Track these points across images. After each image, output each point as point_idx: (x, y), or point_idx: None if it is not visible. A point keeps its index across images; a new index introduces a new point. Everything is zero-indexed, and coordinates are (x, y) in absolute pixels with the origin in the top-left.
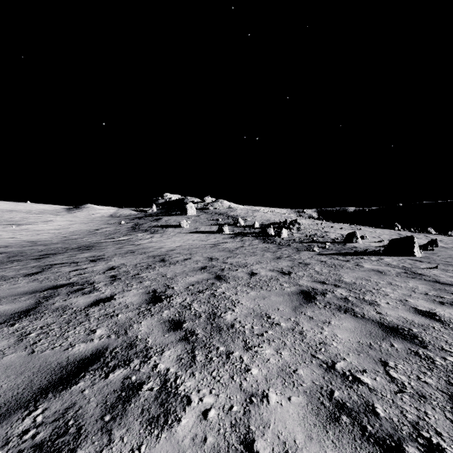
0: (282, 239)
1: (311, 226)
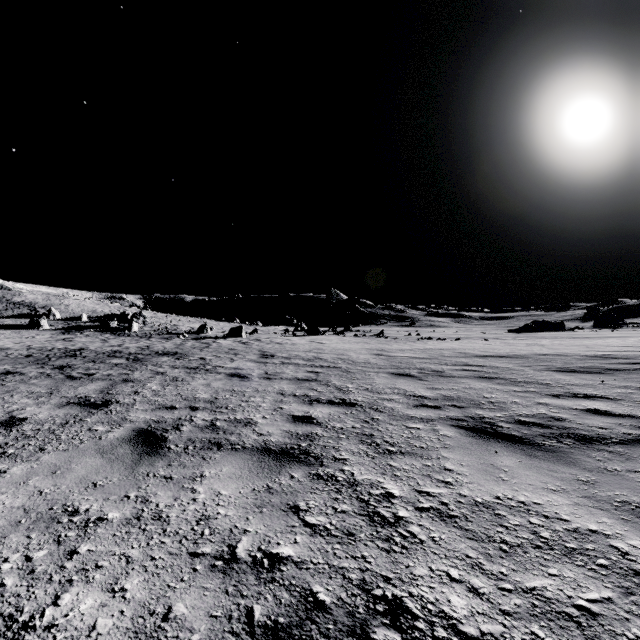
0: (135, 333)
1: (157, 320)
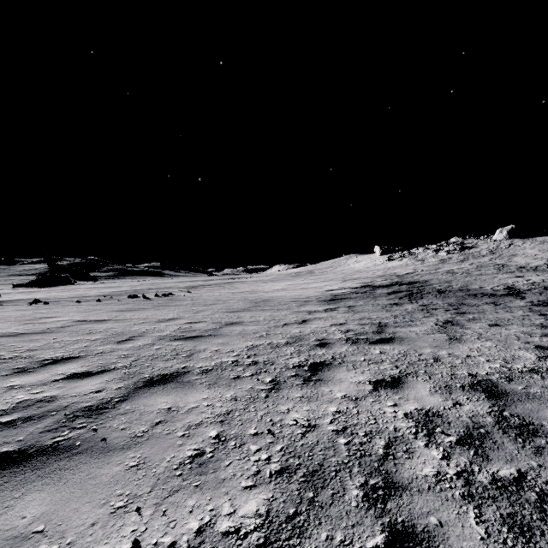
0: None
1: None
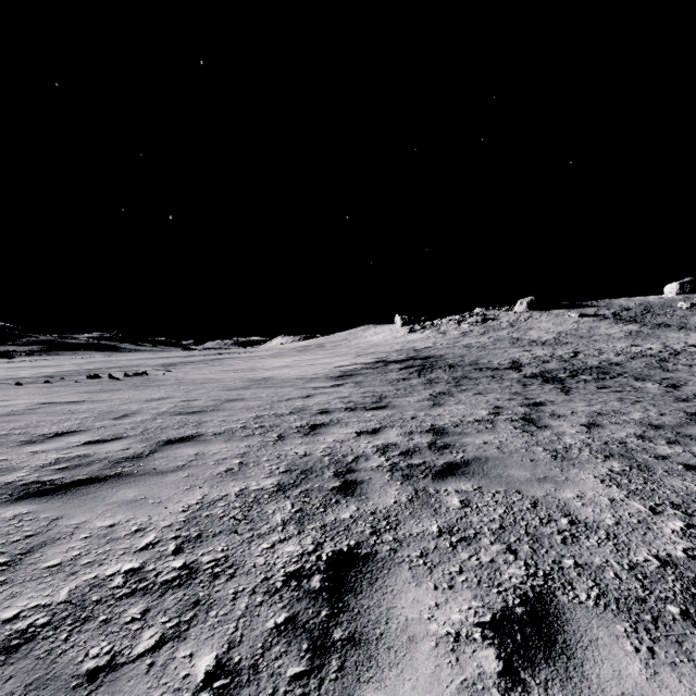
0: None
1: None
